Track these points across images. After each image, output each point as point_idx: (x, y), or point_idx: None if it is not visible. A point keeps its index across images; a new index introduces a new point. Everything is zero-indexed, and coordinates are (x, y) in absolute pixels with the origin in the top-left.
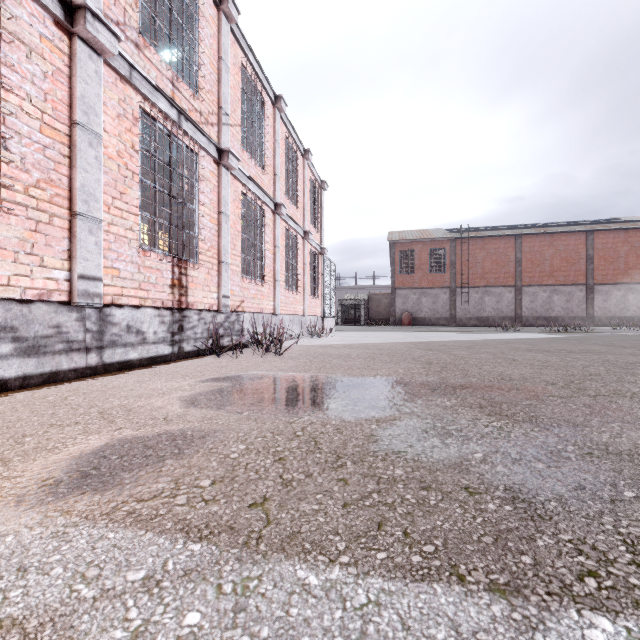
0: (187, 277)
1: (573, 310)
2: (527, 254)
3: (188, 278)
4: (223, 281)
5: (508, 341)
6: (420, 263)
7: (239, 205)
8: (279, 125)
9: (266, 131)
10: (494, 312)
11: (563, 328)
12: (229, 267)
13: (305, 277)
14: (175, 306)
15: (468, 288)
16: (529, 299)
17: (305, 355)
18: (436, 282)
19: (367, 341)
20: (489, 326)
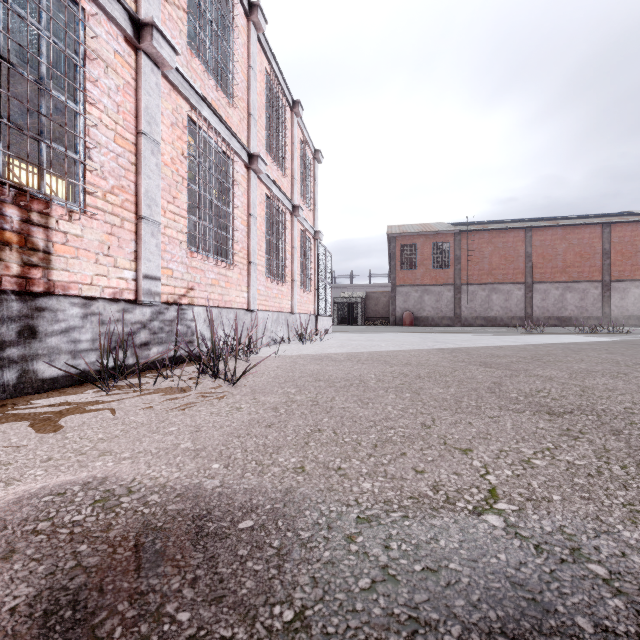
0: (49, 232)
1: (588, 309)
2: (538, 248)
3: (52, 234)
4: (146, 251)
5: (568, 347)
6: (422, 258)
7: (184, 136)
8: (256, 48)
9: (235, 47)
10: (502, 311)
11: (592, 329)
12: (160, 229)
13: (294, 264)
14: (8, 287)
15: (474, 285)
16: (540, 297)
17: (283, 381)
18: (440, 279)
19: (377, 347)
20: (497, 326)
